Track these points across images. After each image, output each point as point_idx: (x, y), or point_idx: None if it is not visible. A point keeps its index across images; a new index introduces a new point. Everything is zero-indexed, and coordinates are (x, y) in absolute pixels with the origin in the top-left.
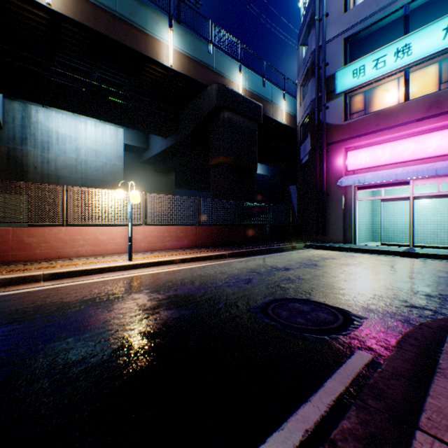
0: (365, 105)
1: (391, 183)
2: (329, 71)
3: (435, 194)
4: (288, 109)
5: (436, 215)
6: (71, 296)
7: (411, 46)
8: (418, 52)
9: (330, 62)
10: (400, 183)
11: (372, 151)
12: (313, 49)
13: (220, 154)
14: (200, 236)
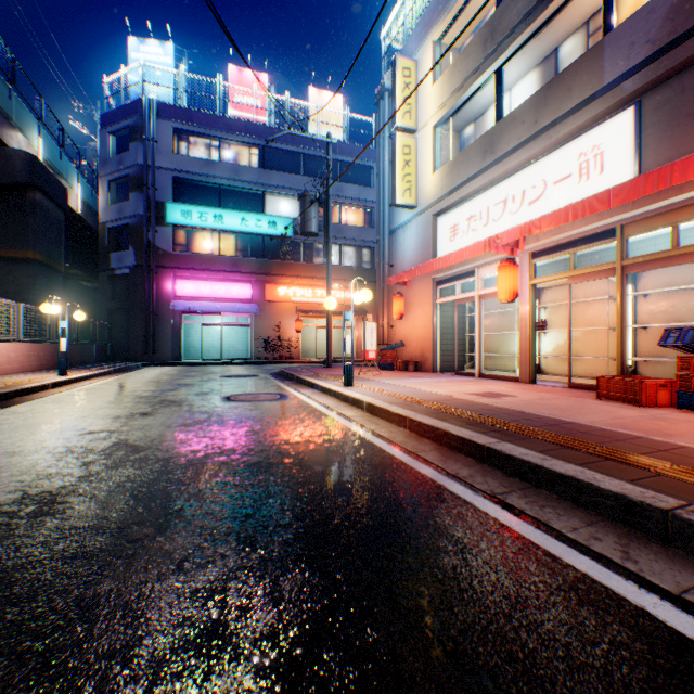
0: (191, 243)
1: (211, 312)
2: (160, 197)
3: (236, 324)
4: (82, 194)
5: (231, 338)
6: (127, 386)
7: (225, 218)
8: (229, 225)
9: (160, 189)
10: (216, 313)
11: (198, 285)
12: (141, 163)
13: (31, 247)
14: (55, 356)
